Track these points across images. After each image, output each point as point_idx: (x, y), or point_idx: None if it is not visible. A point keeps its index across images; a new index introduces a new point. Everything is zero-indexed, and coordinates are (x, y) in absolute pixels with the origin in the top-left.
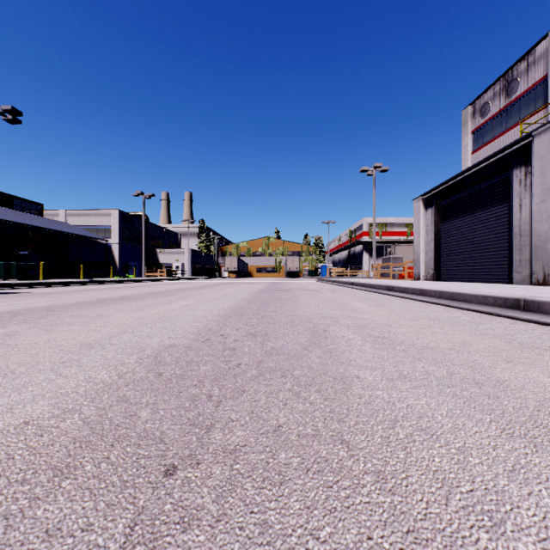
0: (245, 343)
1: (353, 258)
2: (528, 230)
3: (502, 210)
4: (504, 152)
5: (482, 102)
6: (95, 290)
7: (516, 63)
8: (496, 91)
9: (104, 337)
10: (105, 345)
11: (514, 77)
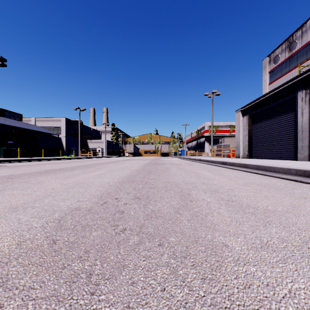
0: (132, 206)
1: (199, 145)
2: (307, 128)
3: (290, 116)
4: (292, 81)
5: (275, 55)
6: (48, 164)
7: (295, 31)
8: (283, 48)
9: (31, 200)
10: (27, 208)
11: (294, 40)
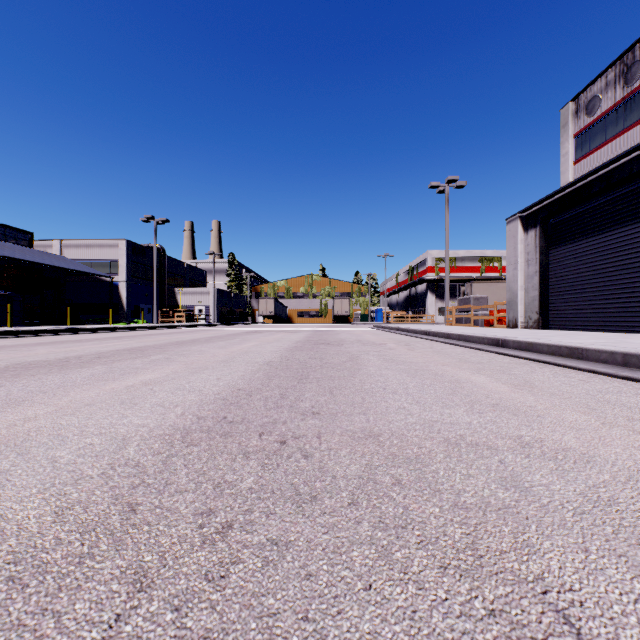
0: None
1: (415, 299)
2: None
3: None
4: None
5: (589, 96)
6: (55, 343)
7: (639, 39)
8: (609, 80)
9: None
10: None
11: (636, 59)
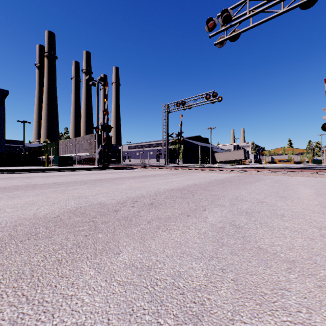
0: None
1: None
2: None
3: None
4: None
5: None
6: None
7: None
8: None
9: None
10: None
11: None
